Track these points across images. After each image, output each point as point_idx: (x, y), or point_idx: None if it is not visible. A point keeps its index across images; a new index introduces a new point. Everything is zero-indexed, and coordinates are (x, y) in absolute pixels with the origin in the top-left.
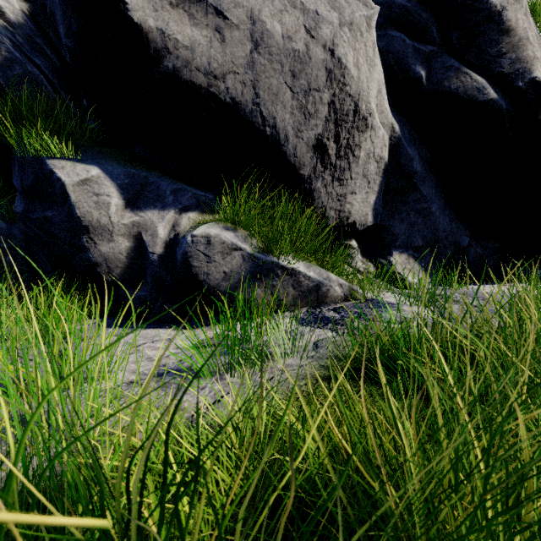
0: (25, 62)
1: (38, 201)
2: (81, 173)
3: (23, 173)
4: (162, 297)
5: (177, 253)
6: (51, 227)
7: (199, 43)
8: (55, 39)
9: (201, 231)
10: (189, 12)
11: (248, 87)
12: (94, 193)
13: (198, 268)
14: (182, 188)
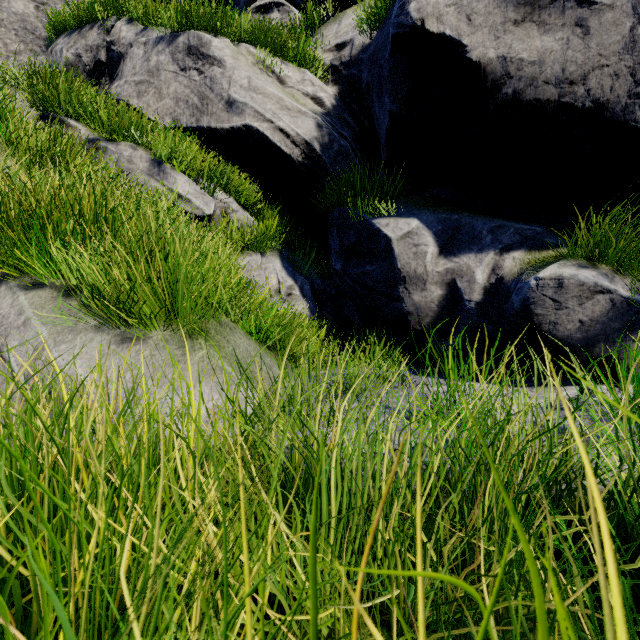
0: (339, 138)
1: (356, 258)
2: (403, 227)
3: (343, 235)
4: (477, 348)
5: (514, 299)
6: (368, 280)
7: (550, 51)
8: (356, 108)
9: (549, 272)
10: (538, 20)
11: (621, 78)
12: (413, 244)
13: (541, 316)
14: (500, 225)
